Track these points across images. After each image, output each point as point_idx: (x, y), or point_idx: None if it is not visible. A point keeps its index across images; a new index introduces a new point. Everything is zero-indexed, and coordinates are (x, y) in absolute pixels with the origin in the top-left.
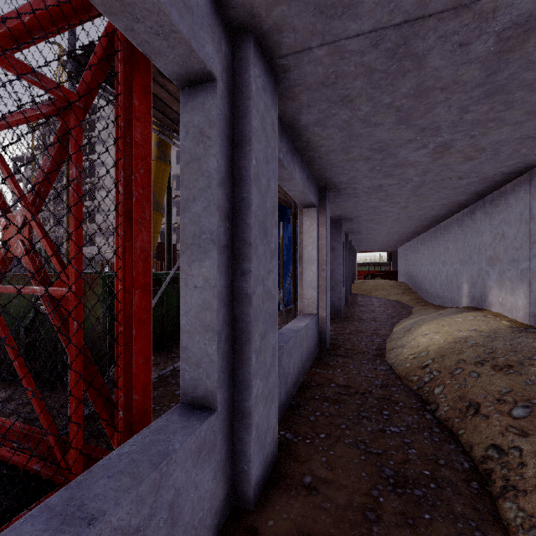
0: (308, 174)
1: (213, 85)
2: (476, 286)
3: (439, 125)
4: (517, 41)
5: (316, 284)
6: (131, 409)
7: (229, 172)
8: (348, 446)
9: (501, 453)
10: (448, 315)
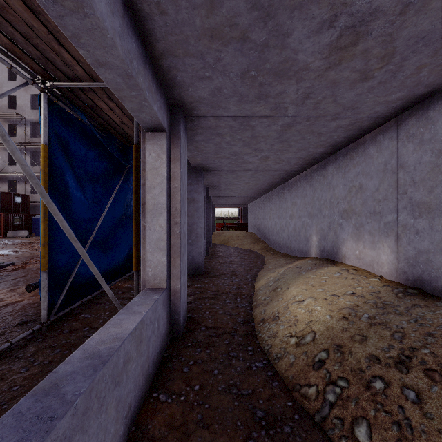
0: (145, 57)
1: None
2: (327, 238)
3: None
4: None
5: (165, 244)
6: None
7: None
8: None
9: None
10: (310, 270)
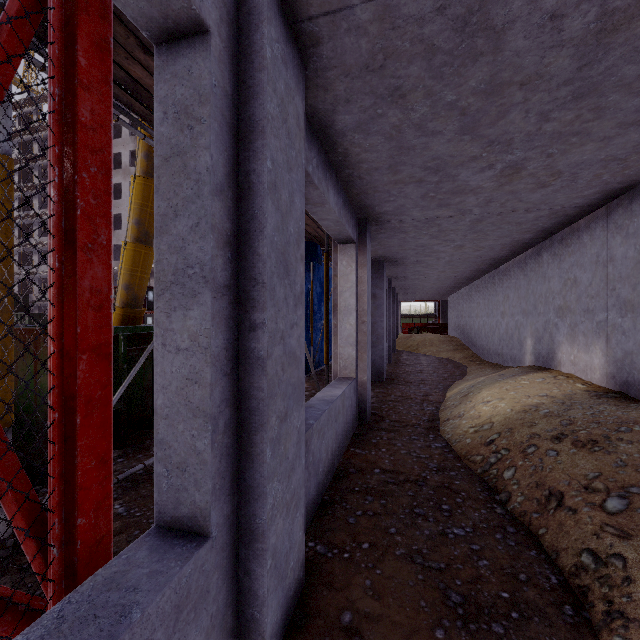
0: (345, 200)
1: (205, 39)
2: (543, 341)
3: (511, 137)
4: (625, 16)
5: (354, 340)
6: (73, 540)
7: (232, 177)
8: (400, 560)
9: (598, 563)
10: (511, 376)
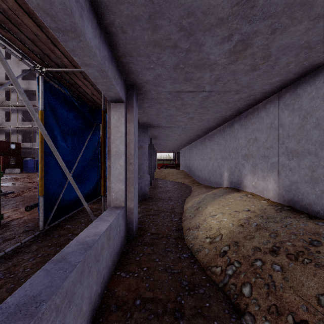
0: (112, 57)
1: None
2: (234, 173)
3: None
4: None
5: (123, 177)
6: None
7: None
8: None
9: None
10: (221, 195)
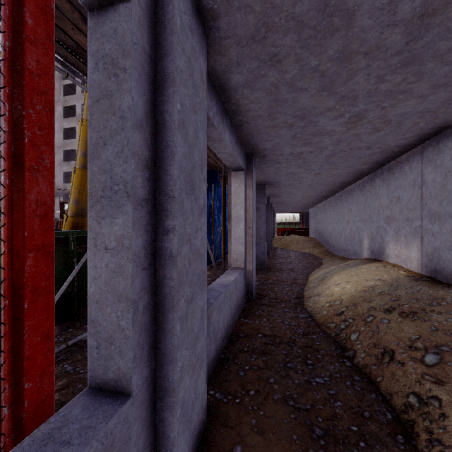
0: (237, 139)
1: (128, 6)
2: (376, 240)
3: (357, 94)
4: (442, 3)
5: (243, 240)
6: (21, 401)
7: (150, 116)
8: (278, 403)
9: (420, 403)
10: (354, 266)
